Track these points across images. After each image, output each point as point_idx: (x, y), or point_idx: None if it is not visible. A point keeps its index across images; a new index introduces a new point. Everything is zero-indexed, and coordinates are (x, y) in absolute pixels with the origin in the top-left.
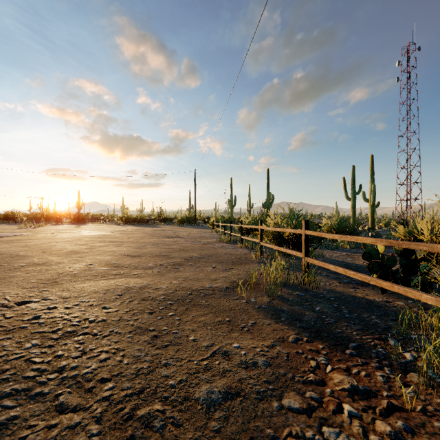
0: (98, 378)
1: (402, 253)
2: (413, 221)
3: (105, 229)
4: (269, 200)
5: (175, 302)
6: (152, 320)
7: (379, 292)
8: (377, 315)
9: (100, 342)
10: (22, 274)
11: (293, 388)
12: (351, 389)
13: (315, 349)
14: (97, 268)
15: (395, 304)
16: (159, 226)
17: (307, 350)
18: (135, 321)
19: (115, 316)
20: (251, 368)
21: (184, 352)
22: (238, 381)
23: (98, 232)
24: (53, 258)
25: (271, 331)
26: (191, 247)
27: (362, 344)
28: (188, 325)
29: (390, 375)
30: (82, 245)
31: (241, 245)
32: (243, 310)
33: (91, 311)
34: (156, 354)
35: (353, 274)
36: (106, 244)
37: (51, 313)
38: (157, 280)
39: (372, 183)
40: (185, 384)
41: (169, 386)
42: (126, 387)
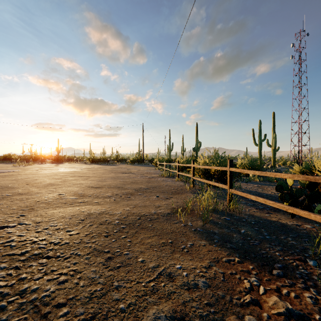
0: (54, 302)
1: (308, 186)
2: (306, 161)
3: (76, 167)
4: (198, 145)
5: (127, 226)
6: (108, 242)
7: (289, 217)
8: (291, 237)
9: (60, 264)
10: (7, 202)
11: (233, 311)
12: (287, 313)
13: (246, 270)
14: (67, 197)
15: (304, 227)
16: (117, 165)
17: (239, 270)
18: (93, 243)
19: (76, 239)
20: (193, 290)
21: (133, 273)
22: (182, 304)
23: (71, 169)
24: (34, 189)
25: (207, 252)
26: (140, 180)
27: (286, 264)
28: (137, 247)
29: (317, 296)
30: (57, 179)
31: (178, 179)
32: (182, 232)
33: (57, 234)
34: (109, 276)
35: (272, 203)
36: (76, 178)
37: (23, 236)
38: (113, 207)
39: (274, 133)
40: (134, 308)
41: (119, 310)
42: (79, 312)
